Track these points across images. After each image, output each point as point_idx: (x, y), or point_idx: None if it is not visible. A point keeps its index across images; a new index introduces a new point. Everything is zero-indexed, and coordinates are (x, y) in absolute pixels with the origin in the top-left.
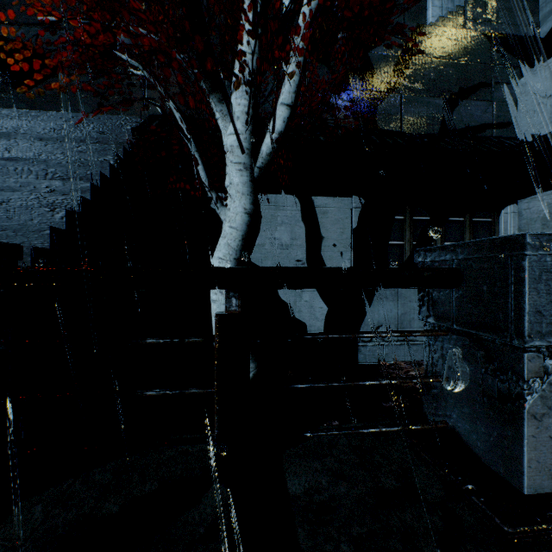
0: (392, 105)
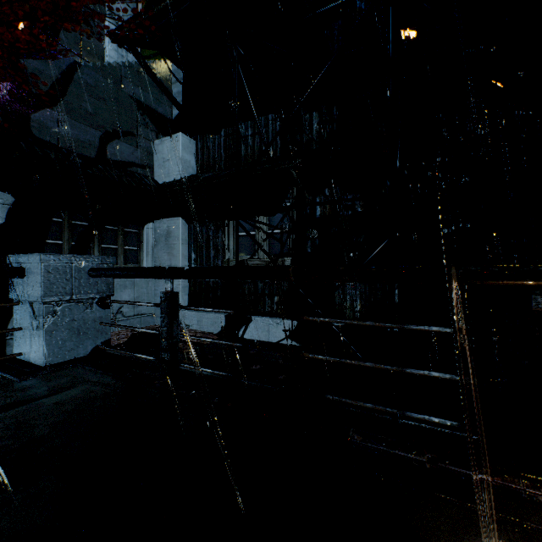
0: (48, 119)
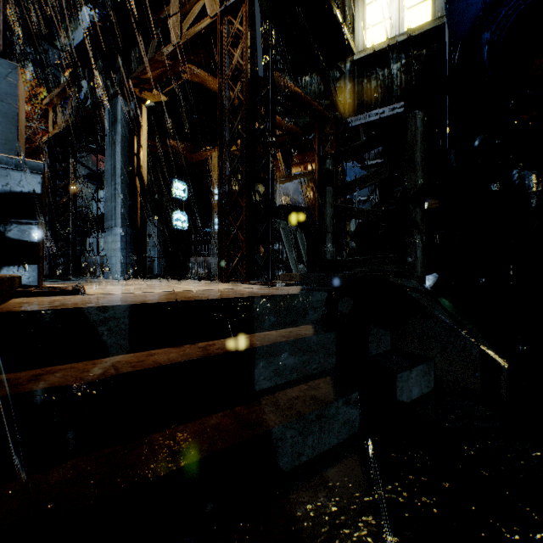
0: None
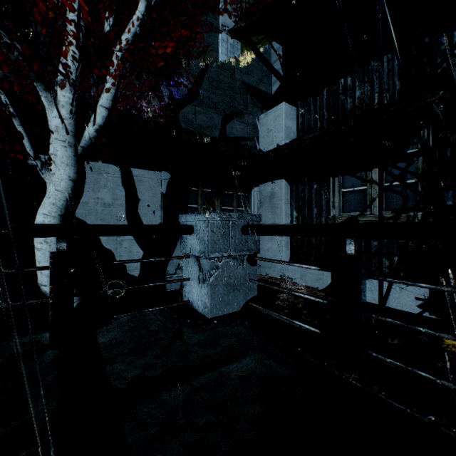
0: (189, 113)
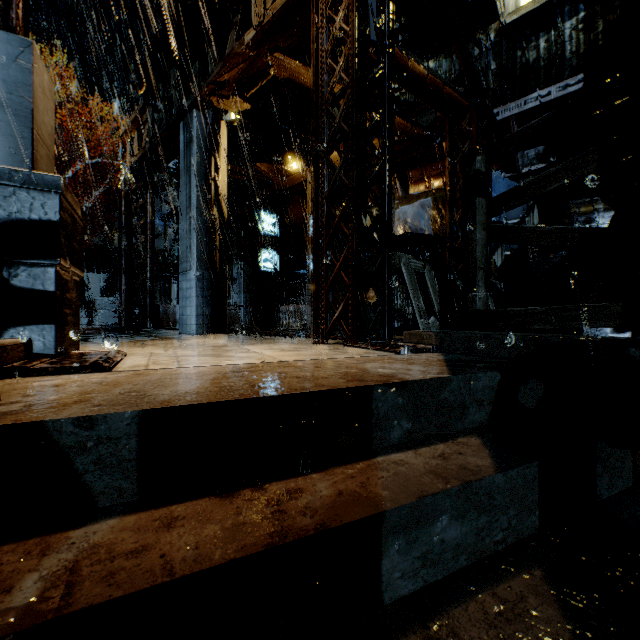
0: None
